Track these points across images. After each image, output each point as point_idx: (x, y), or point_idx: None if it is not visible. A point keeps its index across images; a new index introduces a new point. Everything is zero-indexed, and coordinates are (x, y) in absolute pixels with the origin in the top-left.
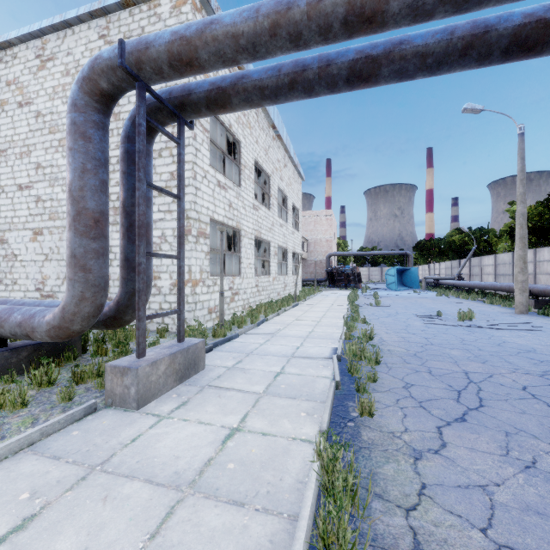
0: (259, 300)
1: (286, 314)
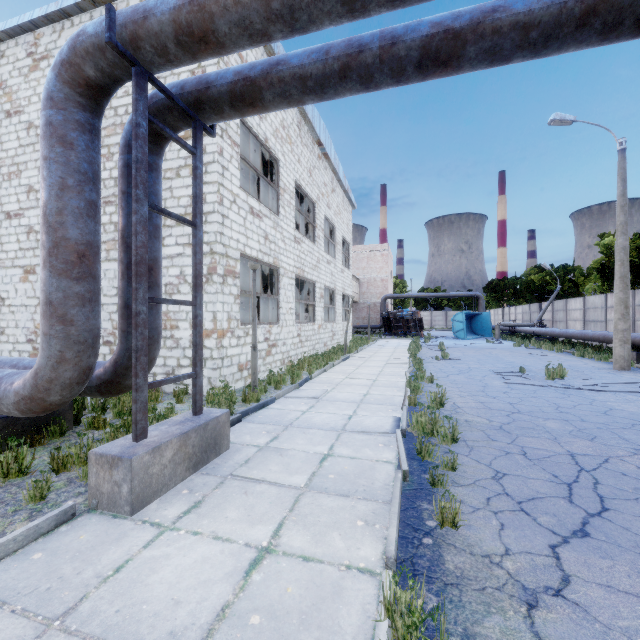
0: (302, 352)
1: (335, 371)
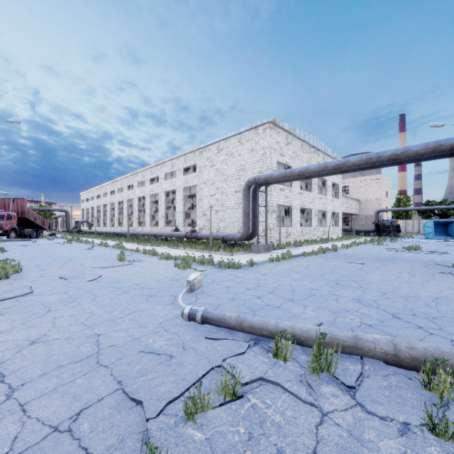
0: (303, 239)
1: (314, 245)
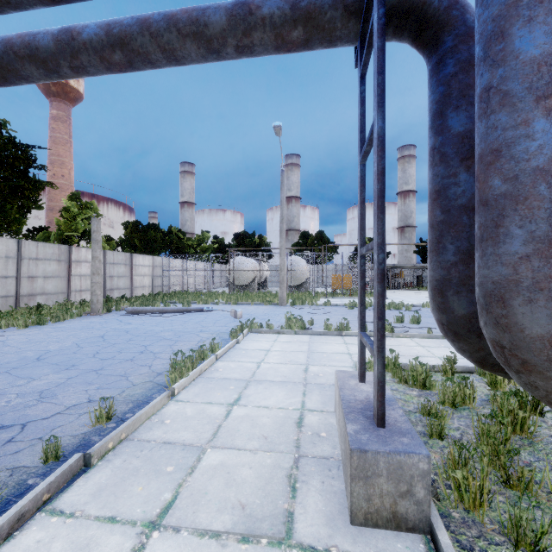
0: None
1: None
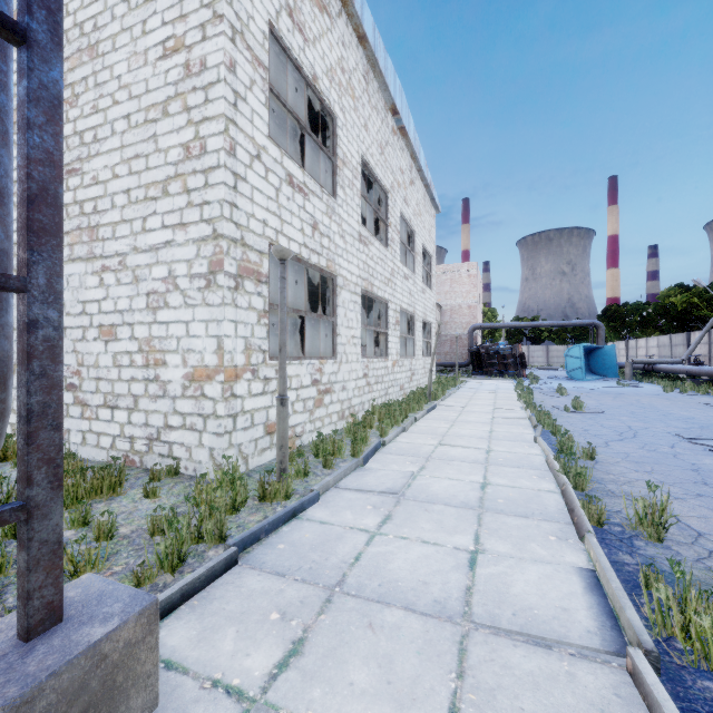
0: (370, 400)
1: (419, 430)
